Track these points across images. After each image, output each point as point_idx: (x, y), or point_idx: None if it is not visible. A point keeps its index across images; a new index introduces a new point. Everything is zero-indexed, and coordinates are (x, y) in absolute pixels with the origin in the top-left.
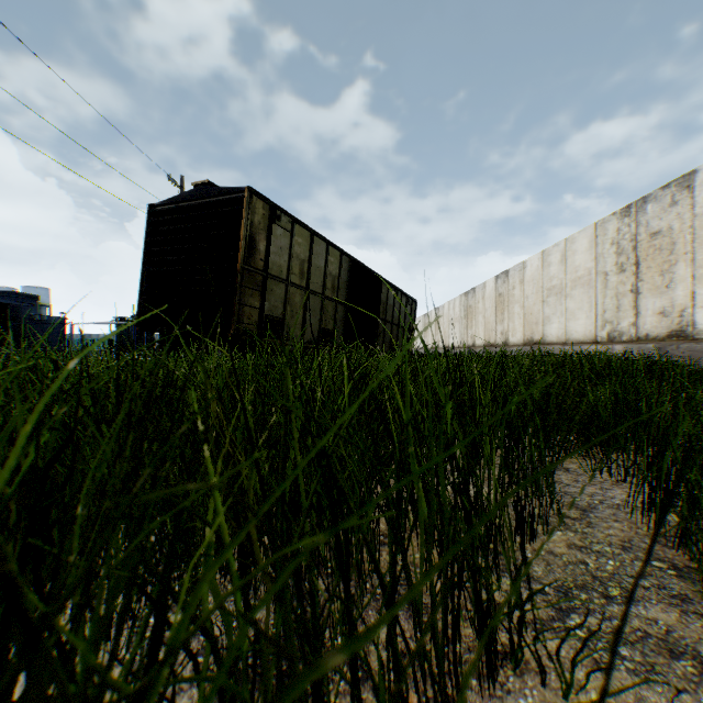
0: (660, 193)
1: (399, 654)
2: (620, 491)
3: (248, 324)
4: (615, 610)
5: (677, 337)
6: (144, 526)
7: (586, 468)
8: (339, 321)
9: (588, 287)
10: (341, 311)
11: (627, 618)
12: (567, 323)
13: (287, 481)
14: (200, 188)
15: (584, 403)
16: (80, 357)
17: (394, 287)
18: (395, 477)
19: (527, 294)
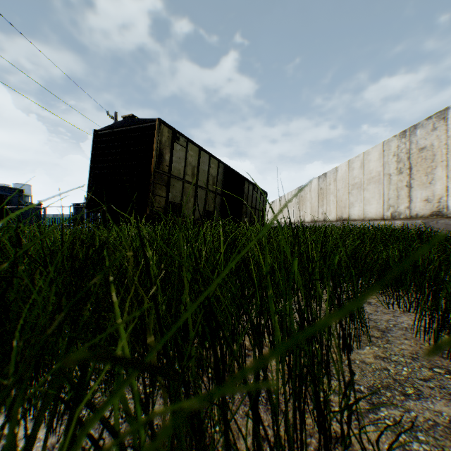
0: (425, 122)
1: (261, 444)
2: (406, 318)
3: (158, 207)
4: (411, 404)
5: (436, 216)
6: (69, 353)
7: (382, 302)
8: (217, 205)
9: (378, 183)
10: (218, 199)
11: (421, 411)
12: (364, 207)
13: (169, 334)
14: (127, 119)
15: (380, 259)
16: (3, 222)
17: (253, 183)
18: (256, 309)
19: (339, 188)
